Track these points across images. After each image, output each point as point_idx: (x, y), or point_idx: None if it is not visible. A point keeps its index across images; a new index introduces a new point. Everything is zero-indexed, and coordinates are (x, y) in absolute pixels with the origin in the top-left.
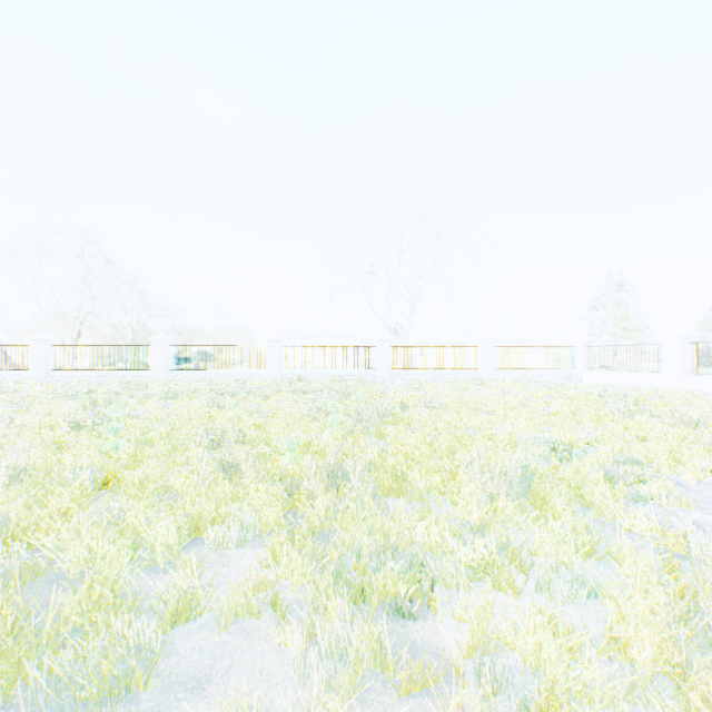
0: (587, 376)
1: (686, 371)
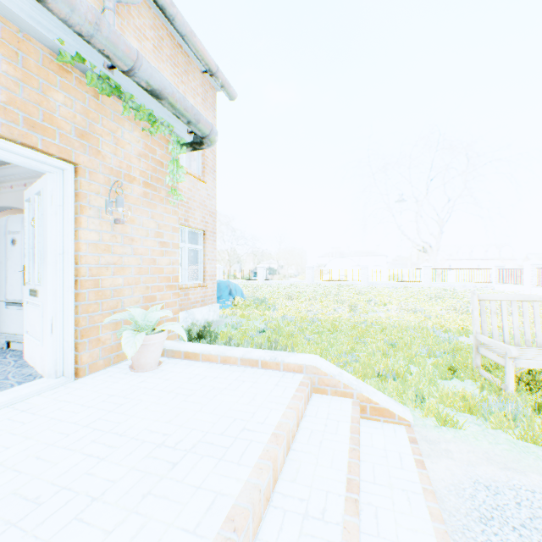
0: (496, 287)
1: (535, 284)
